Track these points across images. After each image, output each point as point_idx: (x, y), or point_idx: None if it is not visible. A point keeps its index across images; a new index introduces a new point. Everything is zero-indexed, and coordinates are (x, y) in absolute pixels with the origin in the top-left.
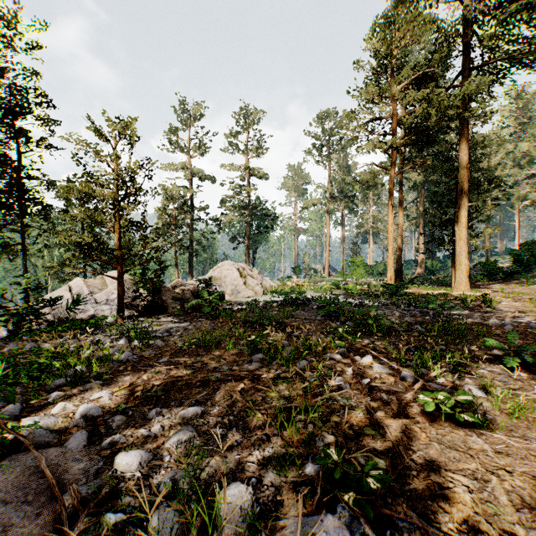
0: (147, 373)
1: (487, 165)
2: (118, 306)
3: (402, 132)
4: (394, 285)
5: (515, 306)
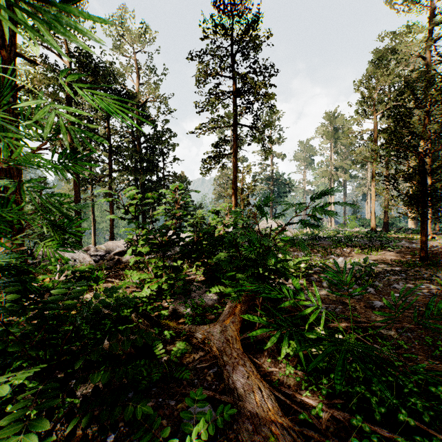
0: None
1: None
2: None
3: None
4: (373, 231)
5: None
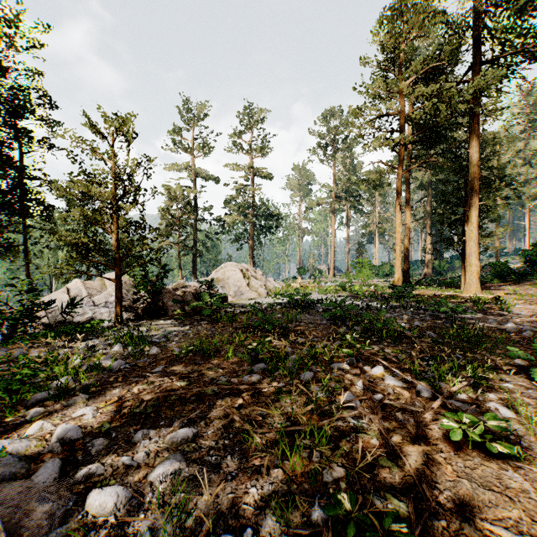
0: (139, 386)
1: (497, 163)
2: (116, 309)
3: (409, 130)
4: (401, 286)
5: (530, 309)
